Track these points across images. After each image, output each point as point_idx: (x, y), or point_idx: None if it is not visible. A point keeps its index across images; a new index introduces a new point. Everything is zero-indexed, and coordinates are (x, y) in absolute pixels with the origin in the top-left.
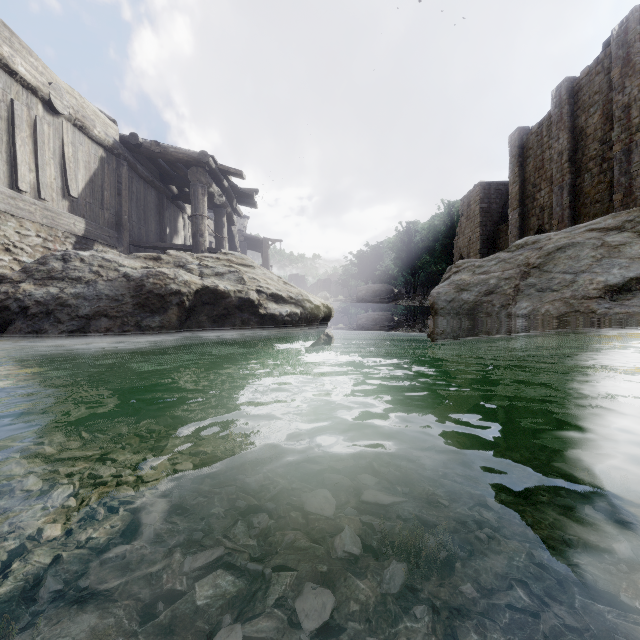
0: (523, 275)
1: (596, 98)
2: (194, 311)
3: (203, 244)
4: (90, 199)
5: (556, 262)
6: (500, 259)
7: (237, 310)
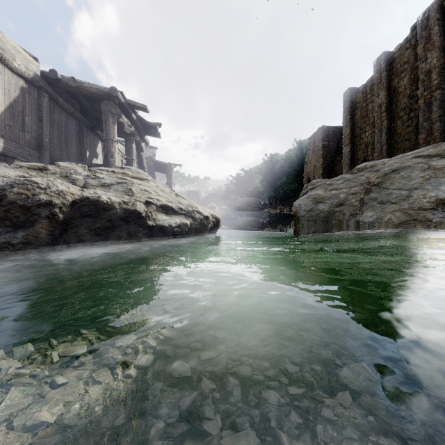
0: (366, 191)
1: (405, 66)
2: (71, 224)
3: (113, 163)
4: (10, 122)
5: (392, 181)
6: (346, 179)
7: (123, 222)
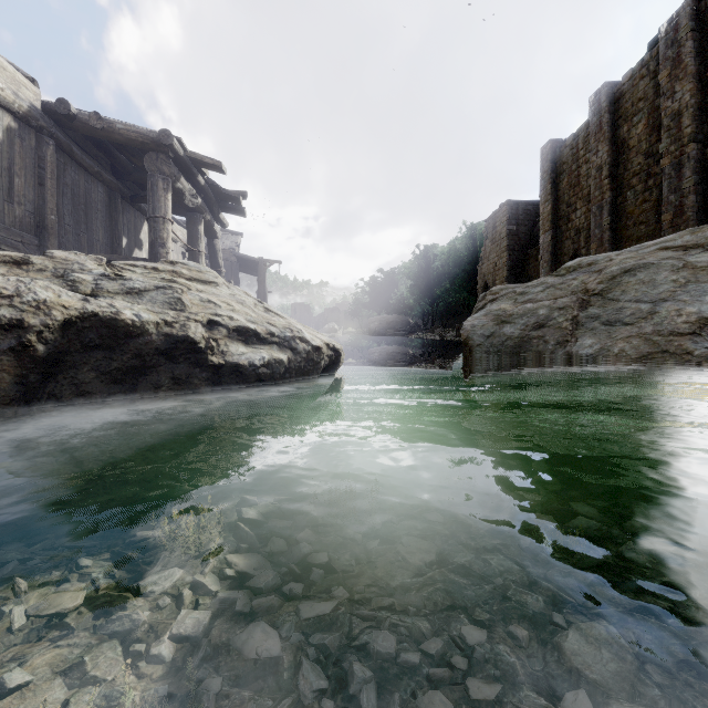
0: (582, 304)
1: (640, 105)
2: (64, 362)
3: (165, 257)
4: None
5: (624, 288)
6: (548, 284)
7: (163, 358)
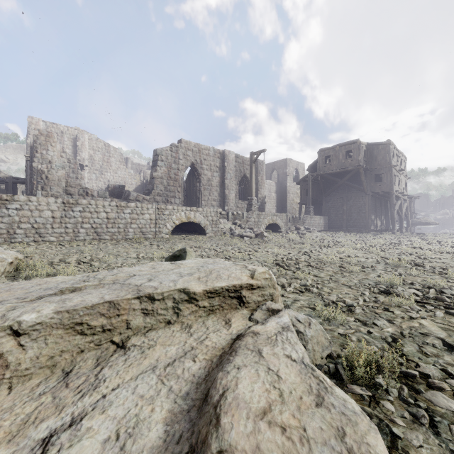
0: None
1: None
2: (424, 224)
3: (411, 212)
4: None
5: None
6: None
7: (428, 223)
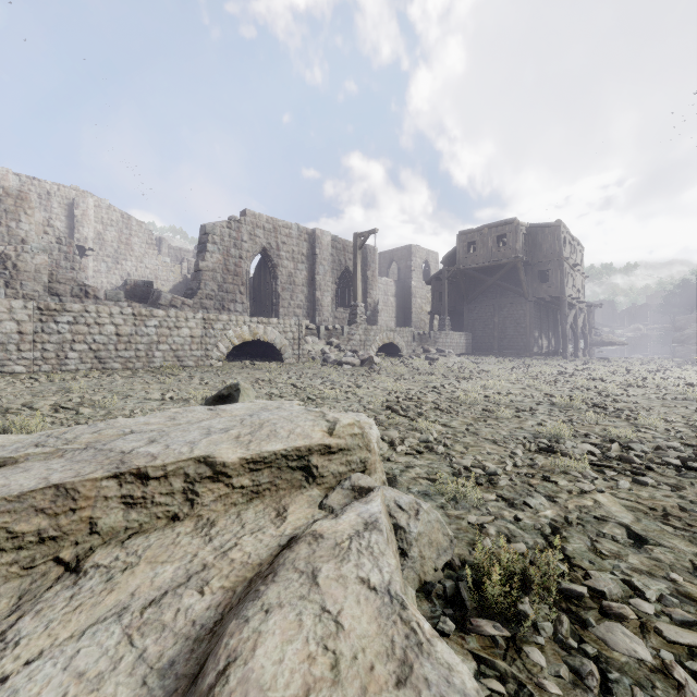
0: None
1: None
2: (608, 344)
3: (590, 327)
4: None
5: None
6: None
7: (613, 344)
